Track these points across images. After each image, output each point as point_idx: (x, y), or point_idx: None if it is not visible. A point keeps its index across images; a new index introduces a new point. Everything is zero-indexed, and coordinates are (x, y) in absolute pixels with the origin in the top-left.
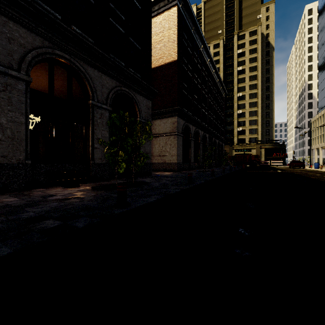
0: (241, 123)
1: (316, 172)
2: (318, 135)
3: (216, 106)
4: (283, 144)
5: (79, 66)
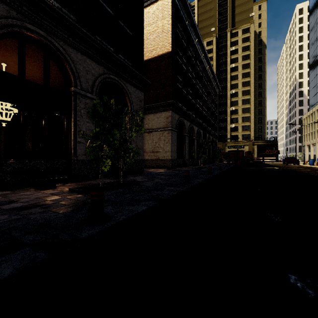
0: (234, 119)
1: (314, 169)
2: (309, 132)
3: (210, 102)
4: (275, 141)
5: (58, 46)
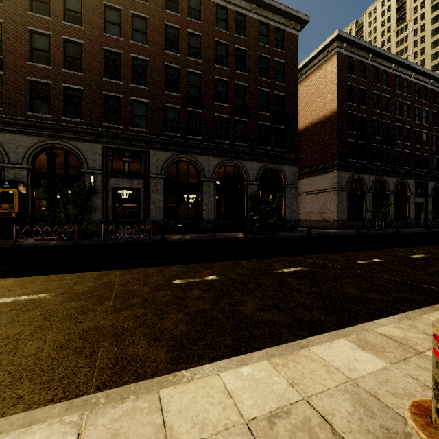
0: None
1: None
2: None
3: None
4: None
5: (239, 163)
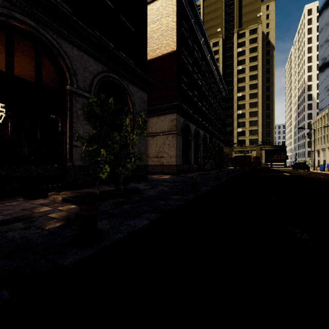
0: (241, 123)
1: (326, 175)
2: (318, 137)
3: (216, 105)
4: (284, 146)
5: (51, 39)
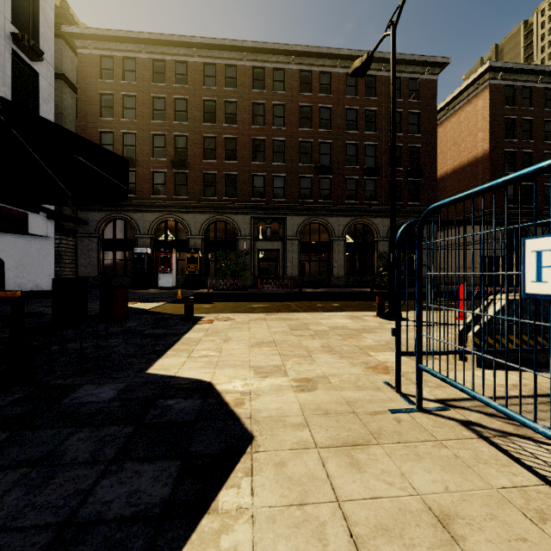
0: None
1: None
2: None
3: None
4: None
5: (368, 221)
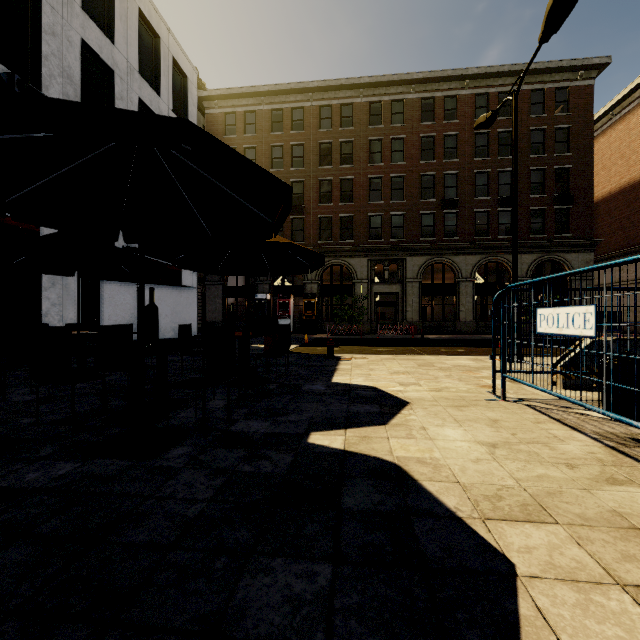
0: None
1: None
2: None
3: None
4: None
5: (503, 259)
